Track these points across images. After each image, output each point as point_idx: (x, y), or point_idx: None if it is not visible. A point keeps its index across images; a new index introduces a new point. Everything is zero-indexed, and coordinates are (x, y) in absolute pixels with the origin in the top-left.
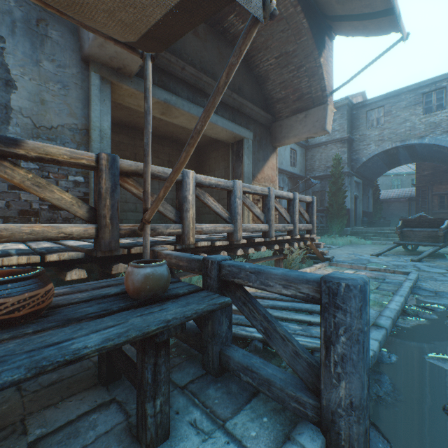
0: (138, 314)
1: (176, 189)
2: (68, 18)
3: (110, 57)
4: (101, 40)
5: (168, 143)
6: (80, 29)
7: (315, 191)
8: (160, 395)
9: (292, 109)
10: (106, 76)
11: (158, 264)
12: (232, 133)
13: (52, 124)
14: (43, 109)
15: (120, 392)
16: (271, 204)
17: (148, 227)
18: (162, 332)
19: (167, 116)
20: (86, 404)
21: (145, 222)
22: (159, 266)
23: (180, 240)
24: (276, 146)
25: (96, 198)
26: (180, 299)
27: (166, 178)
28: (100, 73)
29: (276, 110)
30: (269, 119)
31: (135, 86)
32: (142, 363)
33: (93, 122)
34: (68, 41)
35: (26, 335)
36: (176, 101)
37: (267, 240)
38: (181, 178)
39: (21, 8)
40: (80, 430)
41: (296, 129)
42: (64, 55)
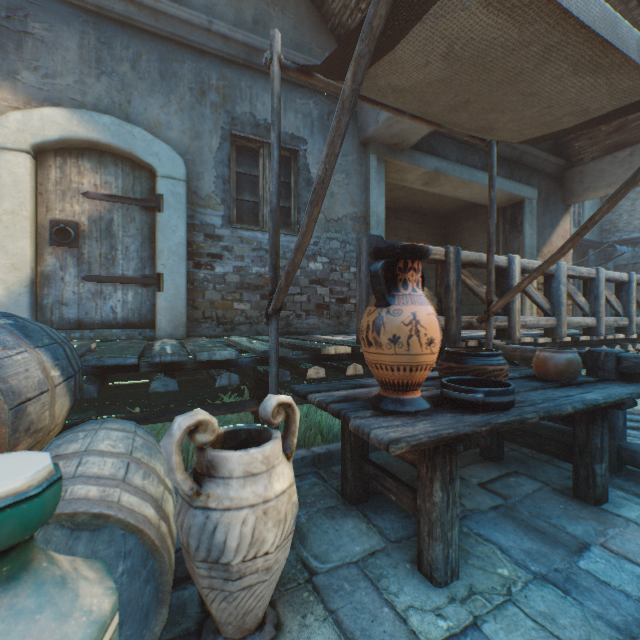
0: (590, 388)
1: (496, 277)
2: (442, 129)
3: (392, 135)
4: (392, 121)
5: (406, 215)
6: (362, 112)
7: (620, 265)
8: (603, 461)
9: (603, 146)
10: (382, 156)
11: (574, 350)
12: (509, 194)
13: (338, 216)
14: (332, 202)
15: (515, 468)
16: (600, 290)
17: (492, 319)
18: (625, 403)
19: (429, 186)
20: (493, 471)
21: (491, 314)
22: (575, 353)
23: (503, 335)
24: (569, 203)
25: (441, 291)
26: (606, 383)
27: (494, 267)
28: (377, 153)
29: (572, 151)
30: (560, 166)
31: (407, 160)
32: (586, 431)
33: (371, 208)
34: (349, 127)
35: (529, 391)
36: (446, 168)
37: (593, 339)
38: (506, 265)
39: (317, 107)
40: (511, 484)
41: (611, 174)
42: (347, 143)
